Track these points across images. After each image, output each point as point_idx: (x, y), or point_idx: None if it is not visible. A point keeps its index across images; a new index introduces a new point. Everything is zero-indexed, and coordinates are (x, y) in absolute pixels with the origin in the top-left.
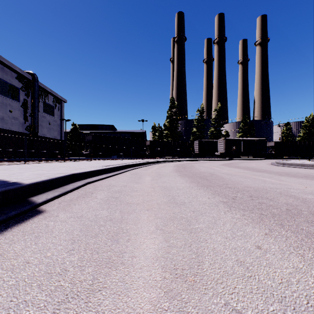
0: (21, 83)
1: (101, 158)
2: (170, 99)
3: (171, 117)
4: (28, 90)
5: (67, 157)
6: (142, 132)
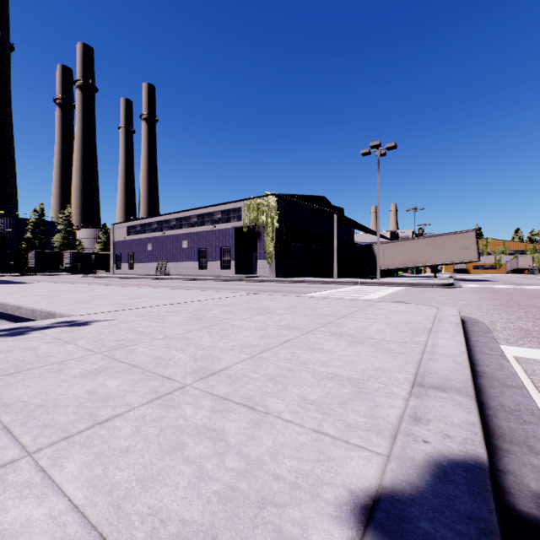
0: None
1: None
2: None
3: None
4: None
5: None
6: None
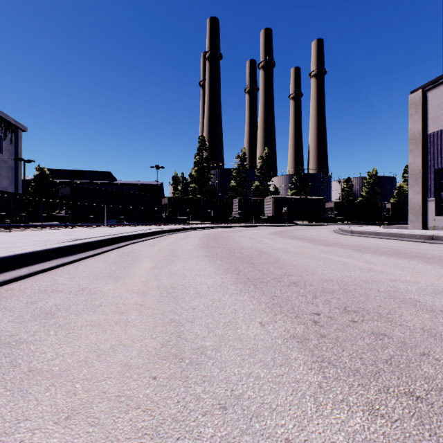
0: None
1: (85, 224)
2: (199, 138)
3: (201, 163)
4: None
5: (24, 223)
6: (156, 185)
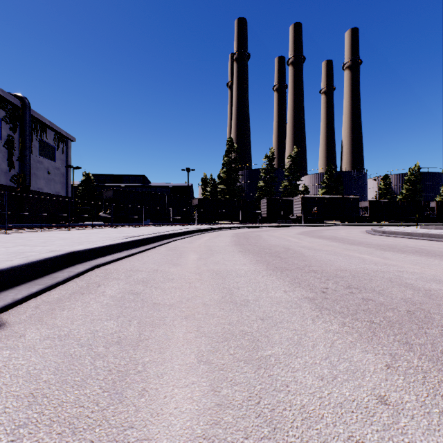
0: (4, 111)
1: (126, 224)
2: (227, 140)
3: (229, 165)
4: (15, 122)
5: (75, 223)
6: (187, 187)
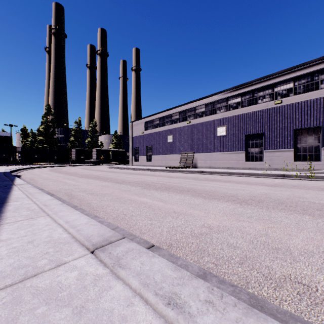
0: None
1: None
2: (46, 106)
3: (48, 123)
4: None
5: None
6: (8, 136)
